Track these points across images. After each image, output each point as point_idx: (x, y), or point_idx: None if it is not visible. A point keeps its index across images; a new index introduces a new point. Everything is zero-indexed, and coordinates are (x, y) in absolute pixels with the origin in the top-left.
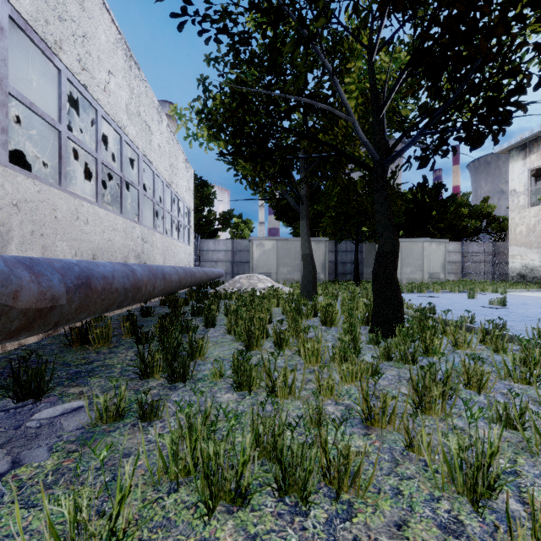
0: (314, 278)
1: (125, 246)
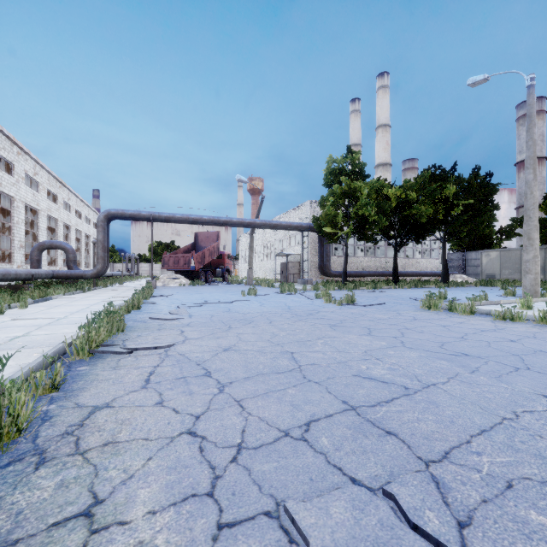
0: (444, 275)
1: (376, 265)
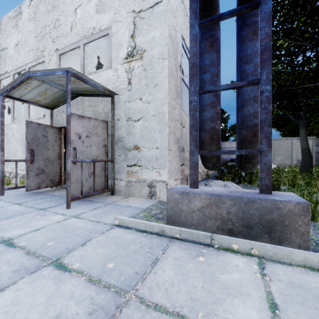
0: (311, 162)
1: None
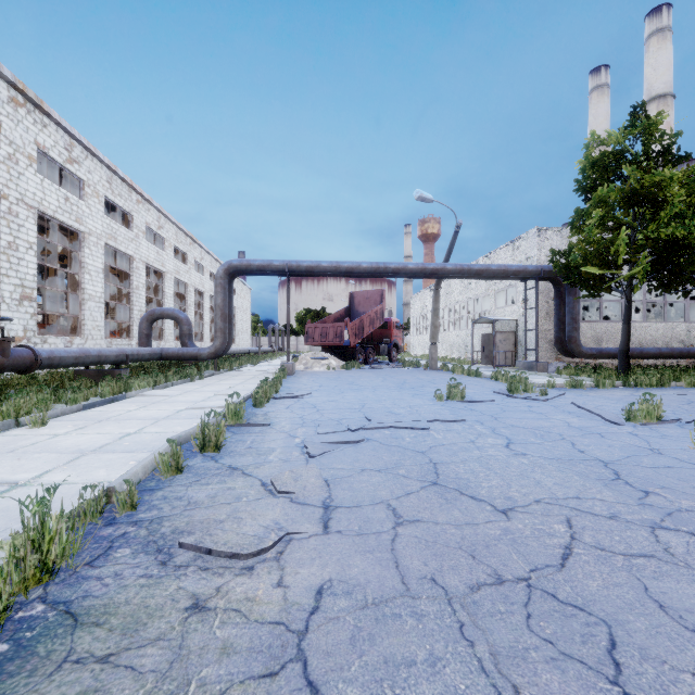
0: None
1: (666, 337)
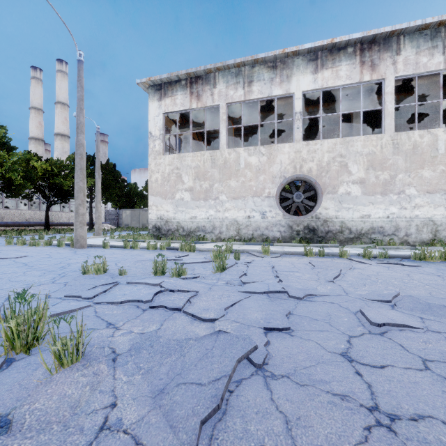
0: (91, 225)
1: (41, 217)
